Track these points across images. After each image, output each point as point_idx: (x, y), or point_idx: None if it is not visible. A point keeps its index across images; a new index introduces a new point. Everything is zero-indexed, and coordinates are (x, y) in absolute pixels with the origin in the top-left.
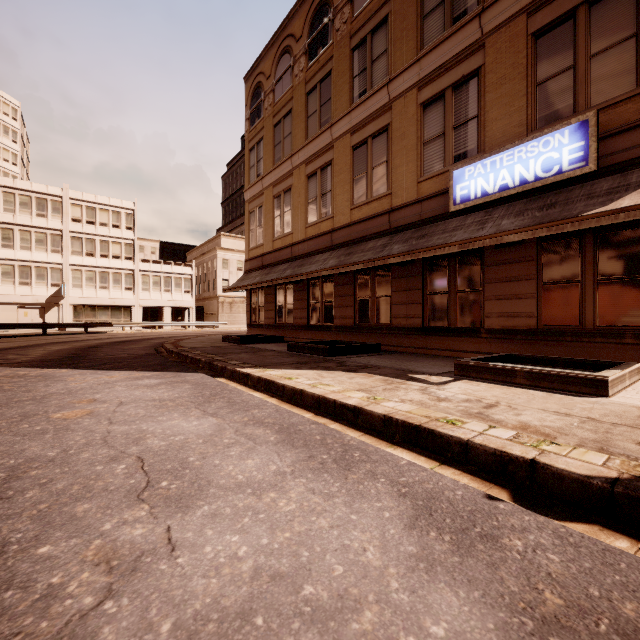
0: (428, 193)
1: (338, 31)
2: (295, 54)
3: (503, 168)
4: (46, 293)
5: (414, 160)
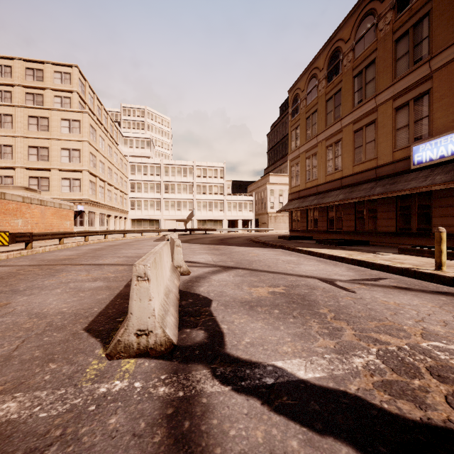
0: (399, 158)
1: (345, 66)
2: (319, 78)
3: (441, 146)
4: (187, 214)
5: (390, 139)
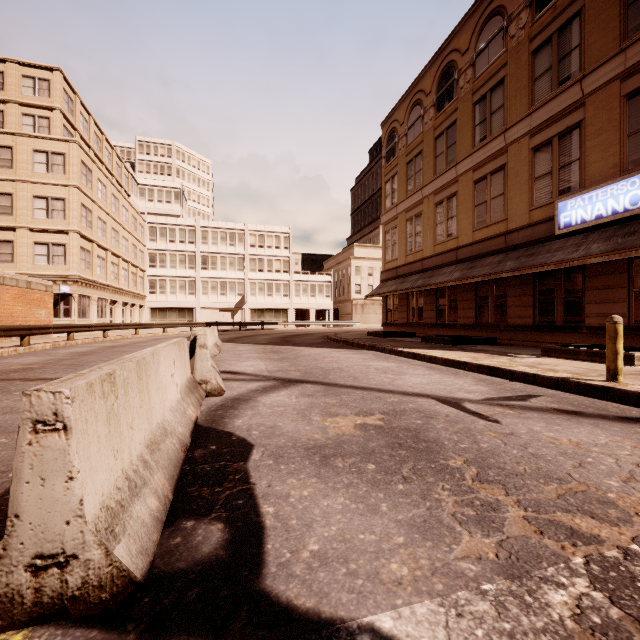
0: (538, 219)
1: (462, 89)
2: (425, 106)
3: (598, 202)
4: (235, 300)
5: (526, 193)
